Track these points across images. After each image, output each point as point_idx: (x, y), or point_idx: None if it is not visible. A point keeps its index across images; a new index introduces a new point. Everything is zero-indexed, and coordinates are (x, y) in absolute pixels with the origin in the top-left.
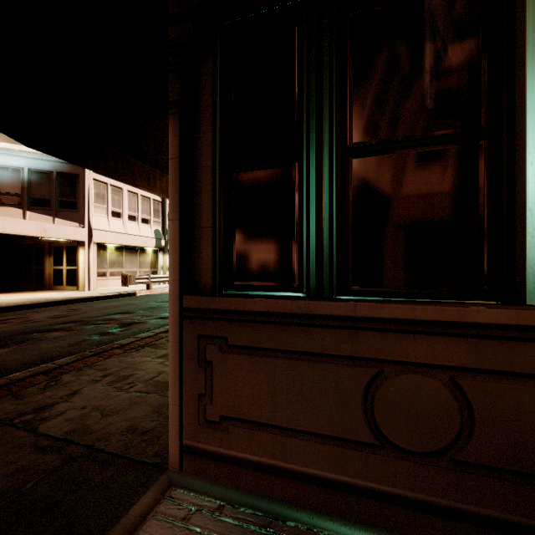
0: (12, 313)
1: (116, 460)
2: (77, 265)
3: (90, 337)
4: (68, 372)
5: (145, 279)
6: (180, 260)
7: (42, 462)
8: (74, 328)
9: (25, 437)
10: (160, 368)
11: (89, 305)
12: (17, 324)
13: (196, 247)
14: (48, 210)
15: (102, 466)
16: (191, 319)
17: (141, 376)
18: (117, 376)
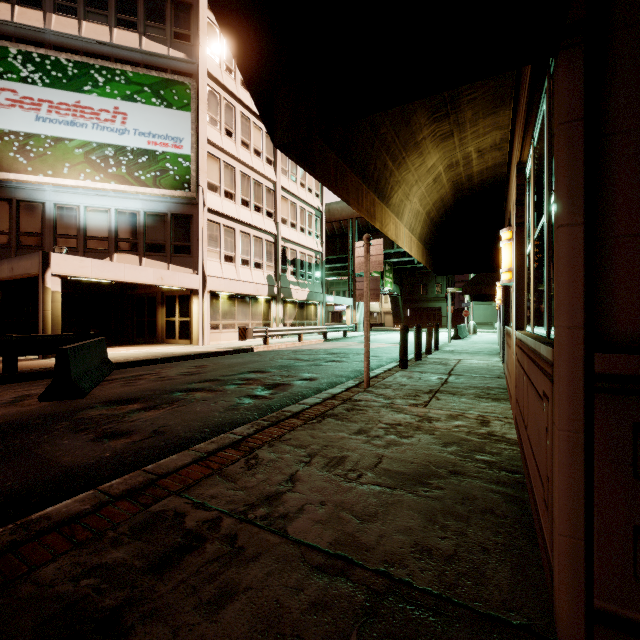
0: (141, 369)
1: (450, 608)
2: (190, 316)
3: (241, 400)
4: (259, 447)
5: (263, 332)
6: (584, 292)
7: (338, 595)
8: (216, 389)
9: (281, 545)
10: (373, 449)
11: (212, 361)
12: (154, 381)
13: (598, 272)
14: (162, 256)
15: (438, 618)
16: (613, 394)
17: (358, 460)
18: (326, 458)
